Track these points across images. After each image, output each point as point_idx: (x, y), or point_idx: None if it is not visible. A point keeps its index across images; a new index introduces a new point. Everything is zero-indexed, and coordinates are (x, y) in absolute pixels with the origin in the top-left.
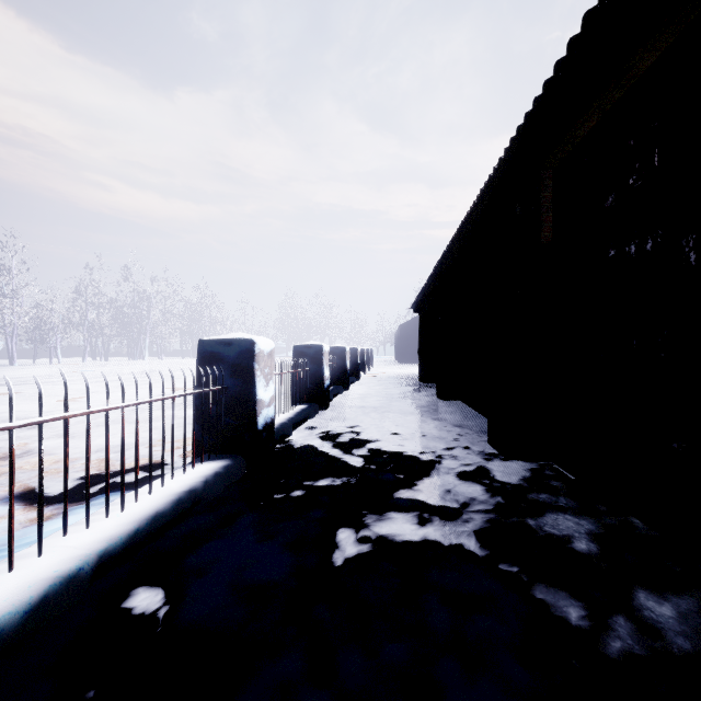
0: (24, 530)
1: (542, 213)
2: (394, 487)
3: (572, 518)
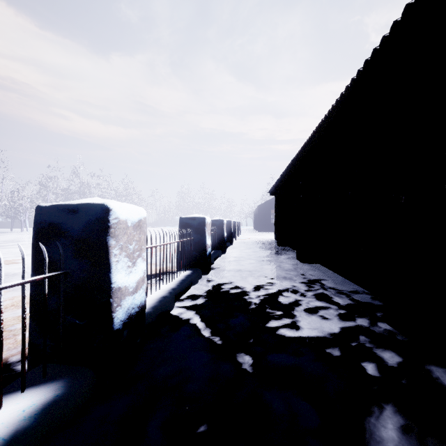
0: None
1: None
2: None
3: None
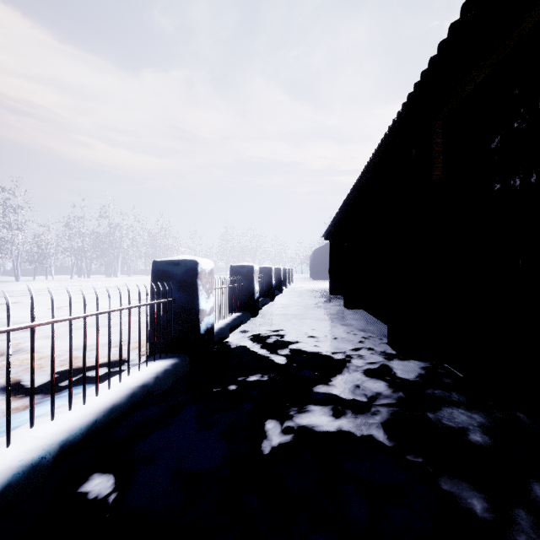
0: (4, 419)
1: (434, 155)
2: (312, 383)
3: (465, 412)
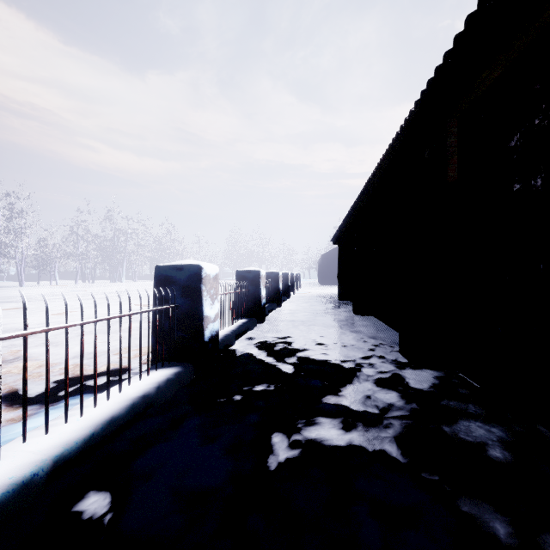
0: None
1: (448, 155)
2: (321, 393)
3: (483, 425)
